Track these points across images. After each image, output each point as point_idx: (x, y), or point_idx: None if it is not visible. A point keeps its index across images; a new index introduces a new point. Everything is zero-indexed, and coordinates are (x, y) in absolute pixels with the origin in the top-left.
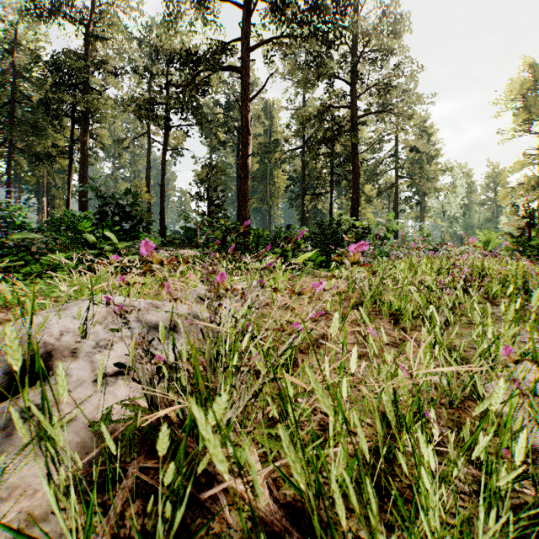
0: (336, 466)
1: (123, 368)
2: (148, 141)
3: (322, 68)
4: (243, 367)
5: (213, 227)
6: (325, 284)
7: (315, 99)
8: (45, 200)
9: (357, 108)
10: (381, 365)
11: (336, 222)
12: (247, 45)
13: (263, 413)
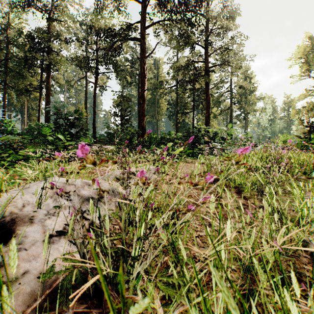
0: (218, 310)
1: (63, 234)
2: (86, 82)
3: (188, 39)
4: (150, 238)
5: (124, 132)
6: (192, 167)
7: (184, 57)
8: (26, 116)
9: (209, 62)
10: (236, 224)
11: (197, 129)
12: (144, 25)
13: (161, 263)
